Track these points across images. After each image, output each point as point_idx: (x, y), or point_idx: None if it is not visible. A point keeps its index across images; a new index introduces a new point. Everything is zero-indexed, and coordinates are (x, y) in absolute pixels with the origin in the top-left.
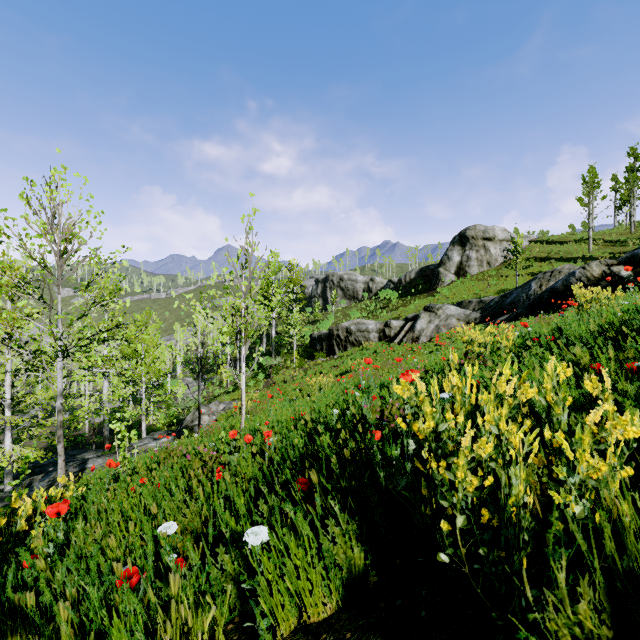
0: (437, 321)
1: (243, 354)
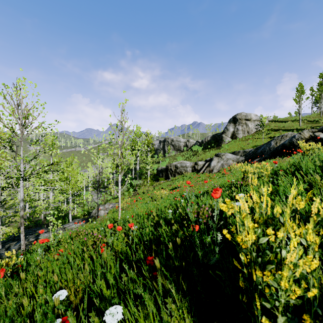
0: (222, 161)
1: (119, 178)
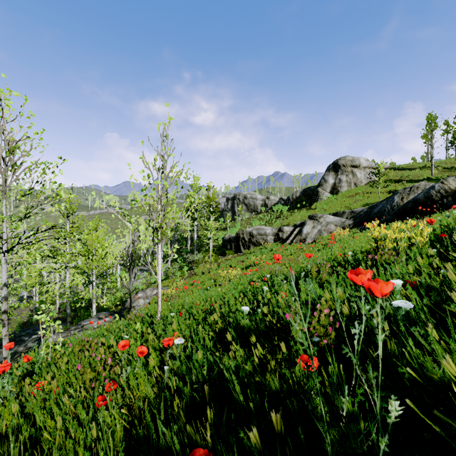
0: (319, 227)
1: (159, 250)
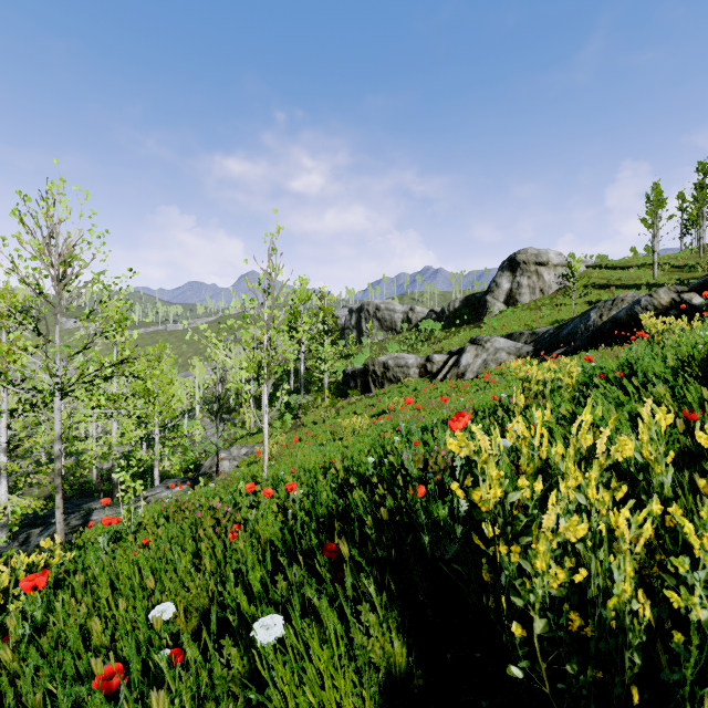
0: (485, 355)
1: (265, 393)
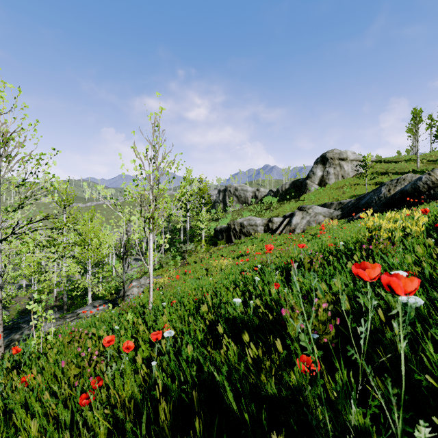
0: (308, 217)
1: (151, 241)
